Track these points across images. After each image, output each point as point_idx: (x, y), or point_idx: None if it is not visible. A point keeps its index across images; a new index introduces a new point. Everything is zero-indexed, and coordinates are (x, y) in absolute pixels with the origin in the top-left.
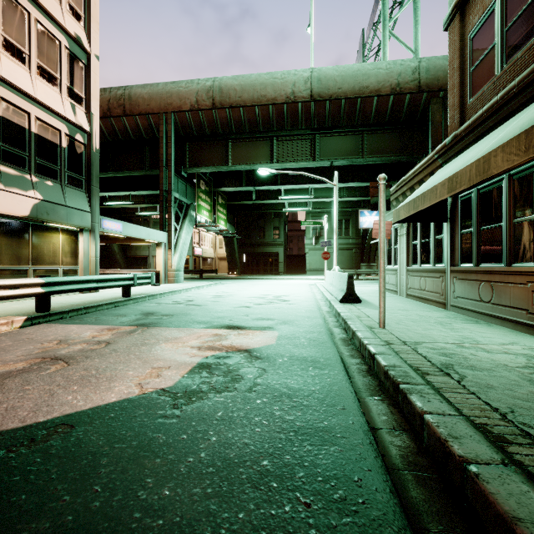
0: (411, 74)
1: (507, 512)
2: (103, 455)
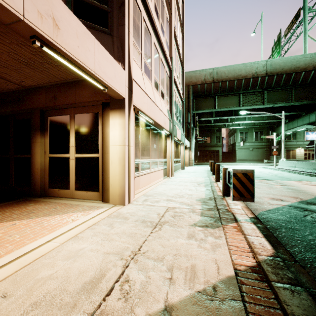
0: None
1: None
2: None
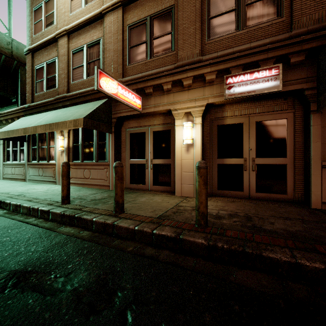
0: (6, 44)
1: (27, 205)
2: None
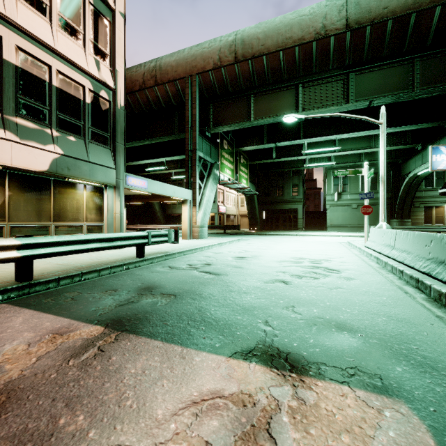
0: None
1: None
2: None
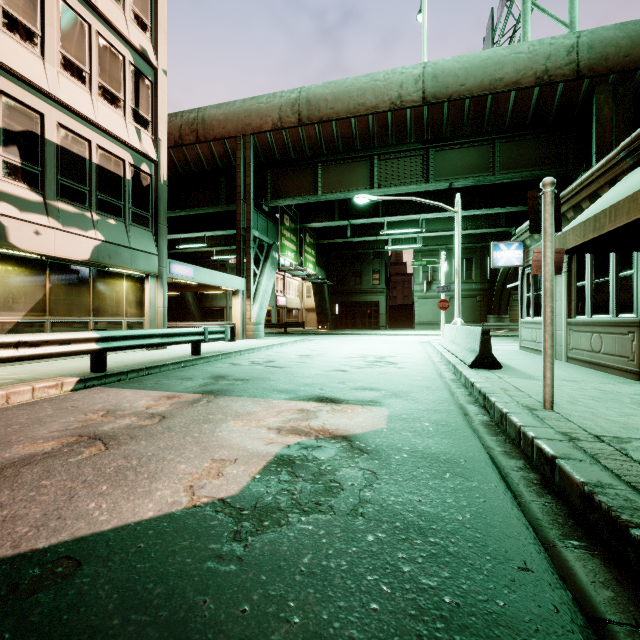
0: (566, 55)
1: None
2: (107, 639)
